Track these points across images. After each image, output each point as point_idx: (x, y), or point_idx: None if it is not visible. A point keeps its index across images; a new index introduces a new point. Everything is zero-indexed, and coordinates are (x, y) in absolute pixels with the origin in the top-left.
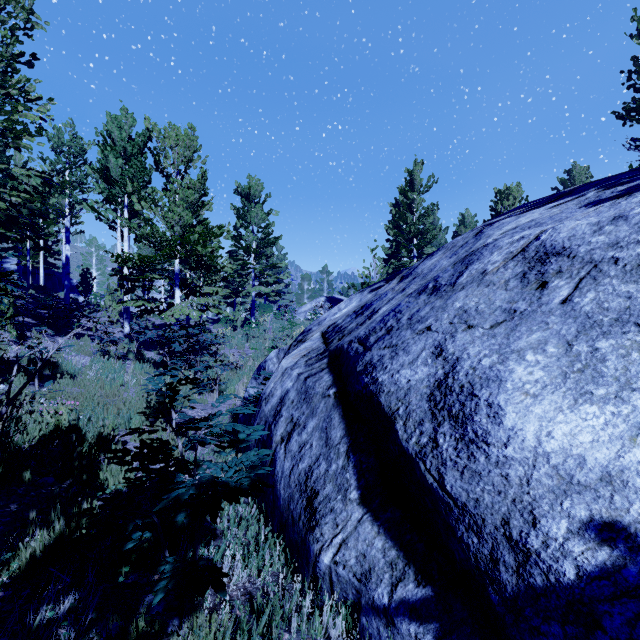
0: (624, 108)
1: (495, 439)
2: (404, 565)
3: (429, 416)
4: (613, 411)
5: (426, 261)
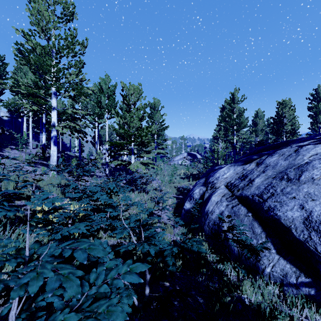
0: None
1: None
2: (299, 272)
3: (305, 229)
4: None
5: (269, 158)
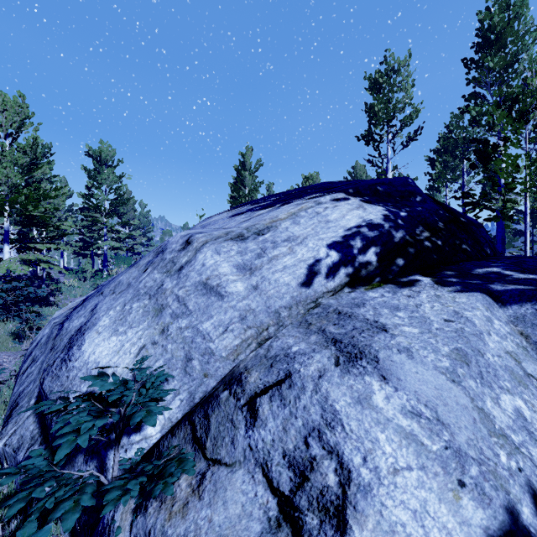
0: (361, 135)
1: (74, 358)
2: (39, 436)
3: (63, 348)
4: (120, 339)
5: None
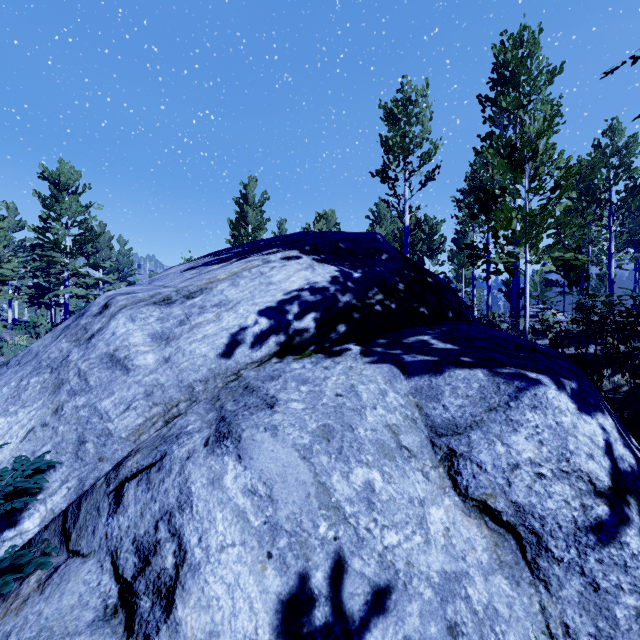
0: (376, 170)
1: None
2: None
3: None
4: (9, 420)
5: None
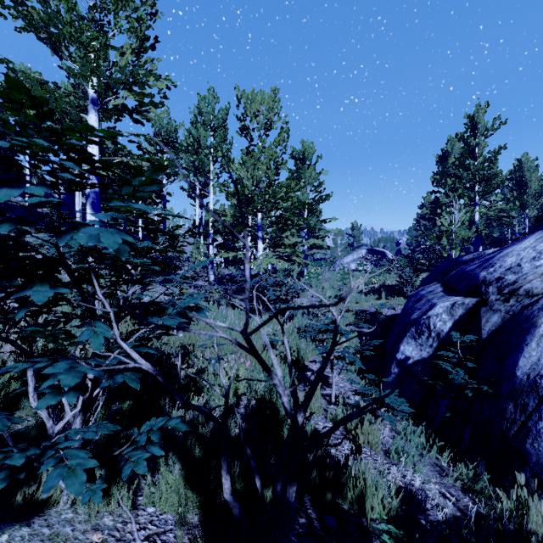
0: None
1: None
2: None
3: None
4: None
5: None
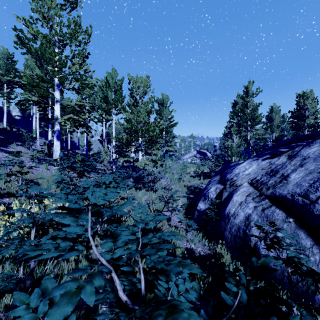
0: None
1: None
2: None
3: None
4: None
5: (306, 149)
